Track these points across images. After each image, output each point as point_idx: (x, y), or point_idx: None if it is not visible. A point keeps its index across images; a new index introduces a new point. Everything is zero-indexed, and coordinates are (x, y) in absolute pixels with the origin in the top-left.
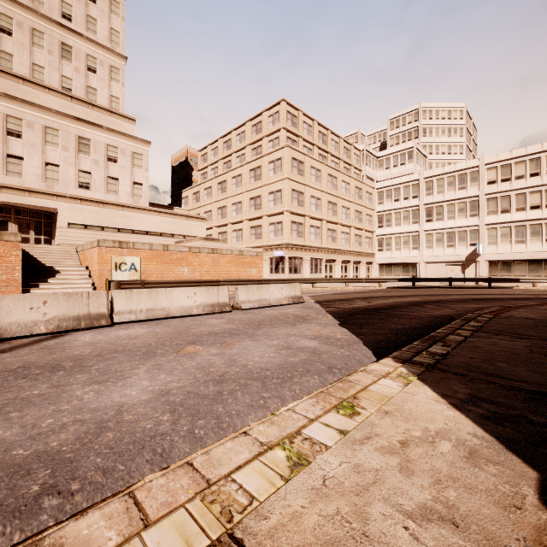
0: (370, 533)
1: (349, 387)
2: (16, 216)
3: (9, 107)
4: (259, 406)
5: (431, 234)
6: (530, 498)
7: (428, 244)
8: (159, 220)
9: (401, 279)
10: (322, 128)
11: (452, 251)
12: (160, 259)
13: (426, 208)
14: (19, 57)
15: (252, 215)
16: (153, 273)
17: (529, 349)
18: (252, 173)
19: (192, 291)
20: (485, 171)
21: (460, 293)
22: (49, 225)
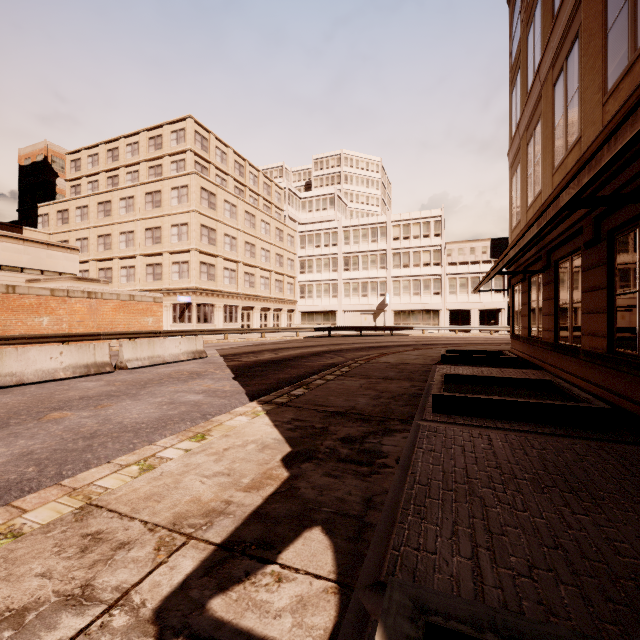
0: (179, 486)
1: (208, 425)
2: None
3: None
4: (128, 449)
5: (348, 283)
6: (277, 459)
7: (346, 292)
8: None
9: (318, 328)
10: (239, 158)
11: (366, 301)
12: (0, 305)
13: (345, 257)
14: None
15: (149, 250)
16: None
17: (360, 386)
18: (149, 197)
19: (57, 351)
20: (391, 227)
21: (364, 342)
22: None
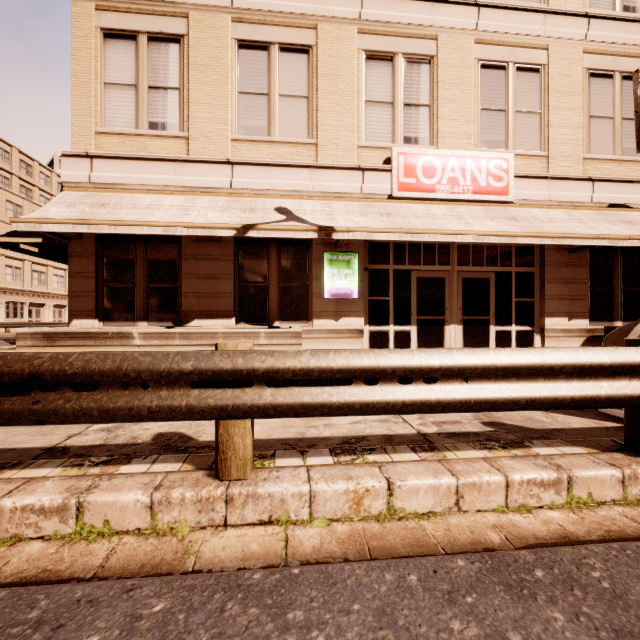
0: None
1: None
2: None
3: None
4: None
5: None
6: None
7: None
8: None
9: None
10: (26, 157)
11: None
12: None
13: None
14: None
15: None
16: None
17: None
18: None
19: None
20: None
21: None
22: None
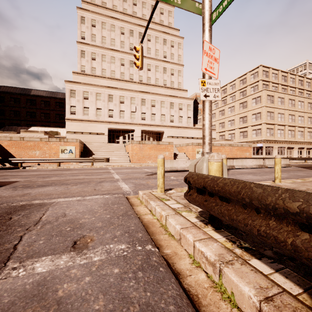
0: None
1: None
2: (152, 135)
3: (152, 97)
4: None
5: None
6: None
7: None
8: (196, 132)
9: None
10: (284, 73)
11: None
12: None
13: None
14: (152, 78)
15: (241, 126)
16: None
17: None
18: (241, 105)
19: (252, 160)
20: None
21: None
22: (160, 137)
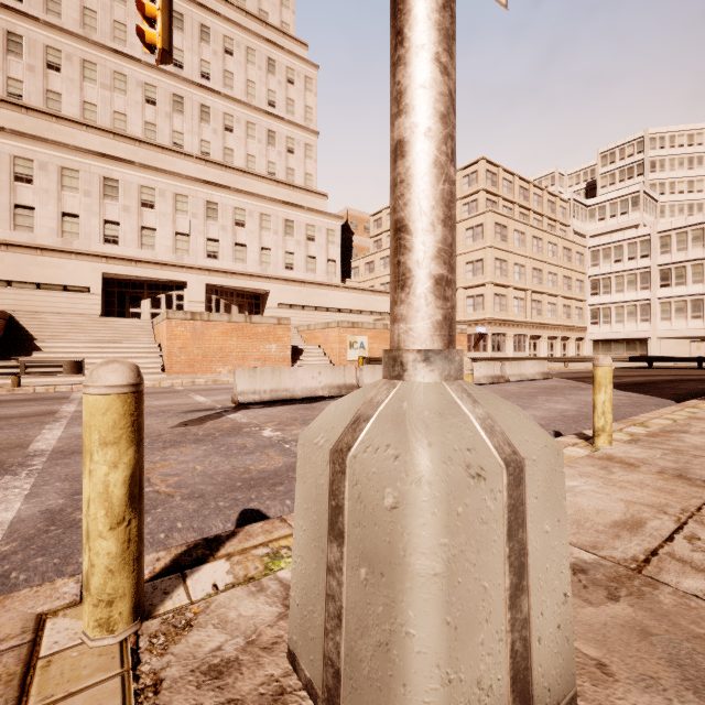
0: None
1: (686, 405)
2: (237, 299)
3: (237, 200)
4: (639, 411)
5: (668, 303)
6: None
7: (664, 314)
8: (349, 296)
9: (633, 358)
10: (523, 182)
11: (699, 324)
12: (381, 338)
13: (661, 269)
14: (237, 151)
15: None
16: (376, 352)
17: None
18: None
19: (478, 365)
20: None
21: None
22: (258, 305)
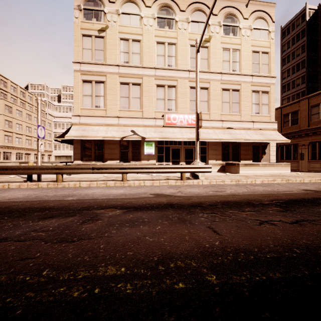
0: None
1: None
2: None
3: None
4: None
5: None
6: None
7: None
8: None
9: (61, 162)
10: (23, 89)
11: None
12: None
13: None
14: None
15: None
16: None
17: None
18: None
19: None
20: None
21: None
22: None
